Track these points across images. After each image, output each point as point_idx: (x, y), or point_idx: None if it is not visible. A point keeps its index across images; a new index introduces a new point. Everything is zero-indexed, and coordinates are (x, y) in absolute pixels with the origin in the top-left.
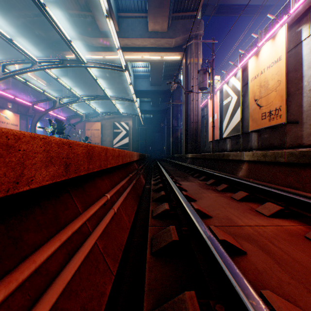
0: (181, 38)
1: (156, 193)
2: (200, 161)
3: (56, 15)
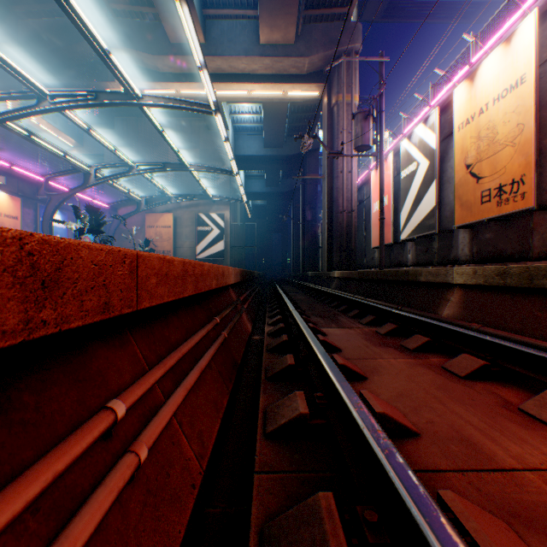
0: (320, 57)
1: (274, 356)
2: (358, 285)
3: (89, 14)
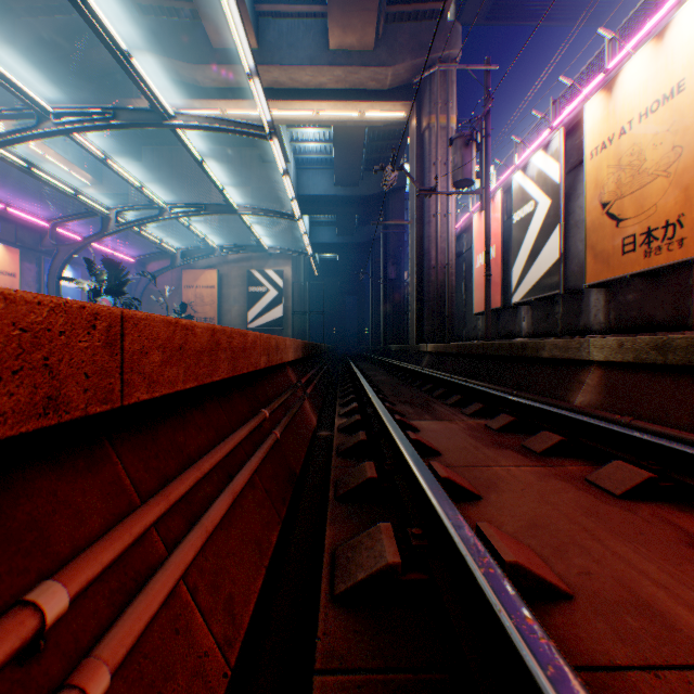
0: (407, 67)
1: (347, 462)
2: (457, 362)
3: (108, 11)
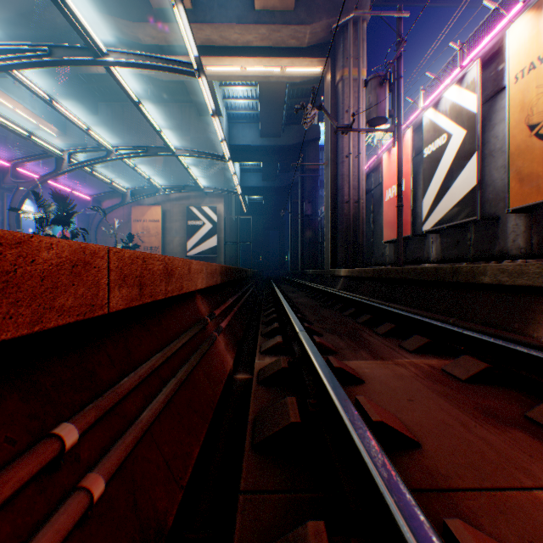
0: (323, 25)
1: (268, 475)
2: (373, 285)
3: None
